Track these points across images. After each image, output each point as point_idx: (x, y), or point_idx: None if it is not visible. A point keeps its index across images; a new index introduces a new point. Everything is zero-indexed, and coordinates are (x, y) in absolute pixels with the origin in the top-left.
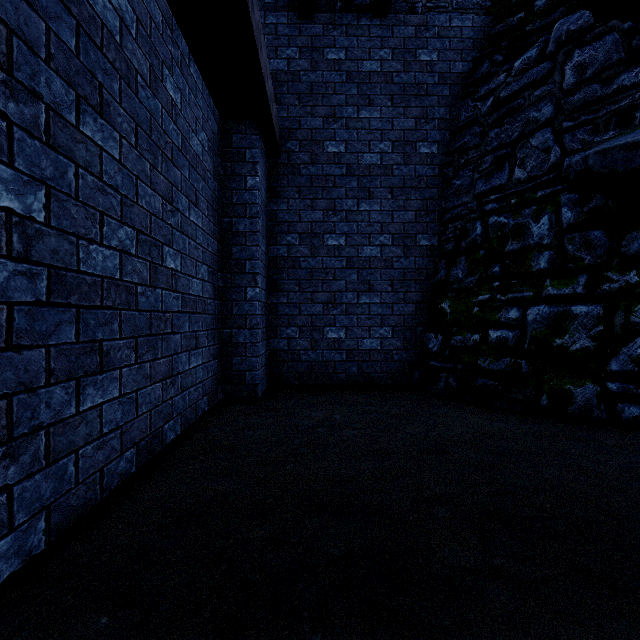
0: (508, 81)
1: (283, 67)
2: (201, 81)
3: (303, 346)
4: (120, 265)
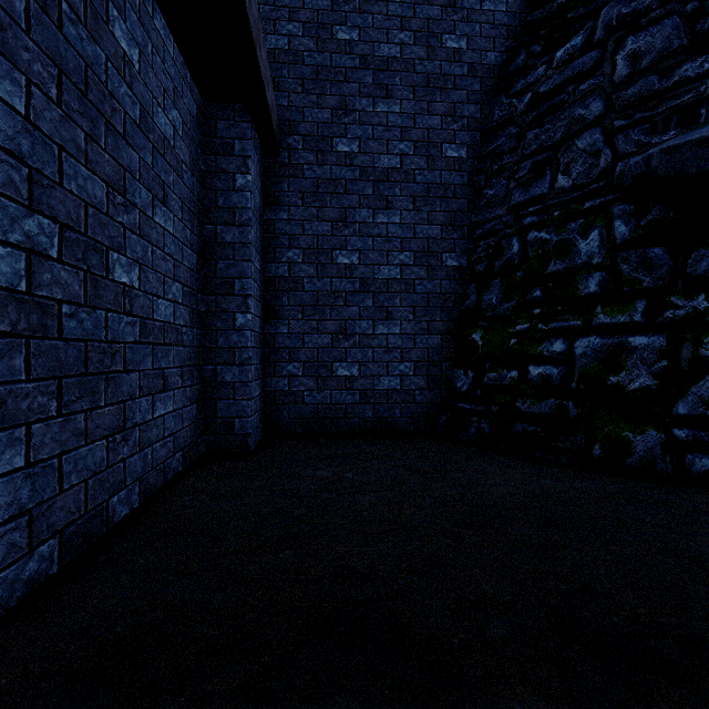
0: (549, 74)
1: (283, 45)
2: (172, 43)
3: (307, 386)
4: (27, 271)
